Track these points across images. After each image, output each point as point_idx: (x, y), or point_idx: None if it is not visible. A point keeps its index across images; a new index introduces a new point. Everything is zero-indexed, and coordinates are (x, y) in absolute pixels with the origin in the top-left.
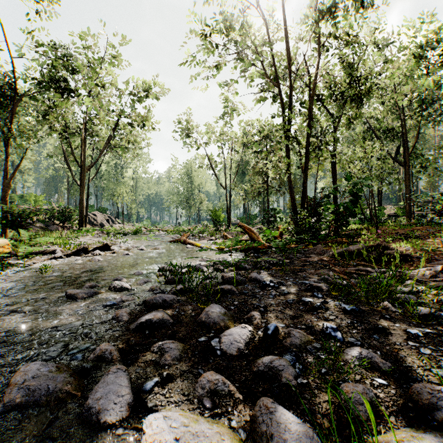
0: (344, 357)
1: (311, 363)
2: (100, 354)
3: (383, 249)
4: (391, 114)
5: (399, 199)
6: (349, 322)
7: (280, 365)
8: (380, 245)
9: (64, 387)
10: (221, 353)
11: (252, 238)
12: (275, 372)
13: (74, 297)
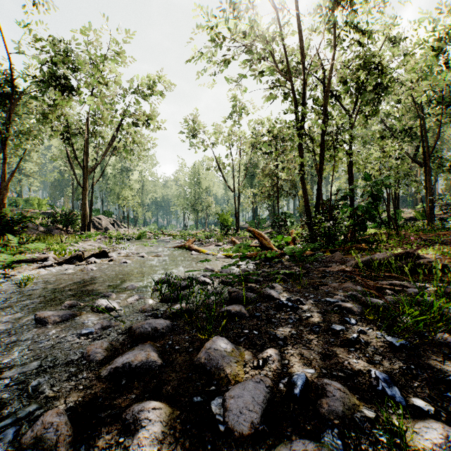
0: (418, 443)
1: None
2: (39, 431)
3: (415, 258)
4: (409, 112)
5: (415, 202)
6: (405, 369)
7: None
8: (409, 253)
9: None
10: (225, 429)
11: (262, 244)
12: None
13: (43, 322)
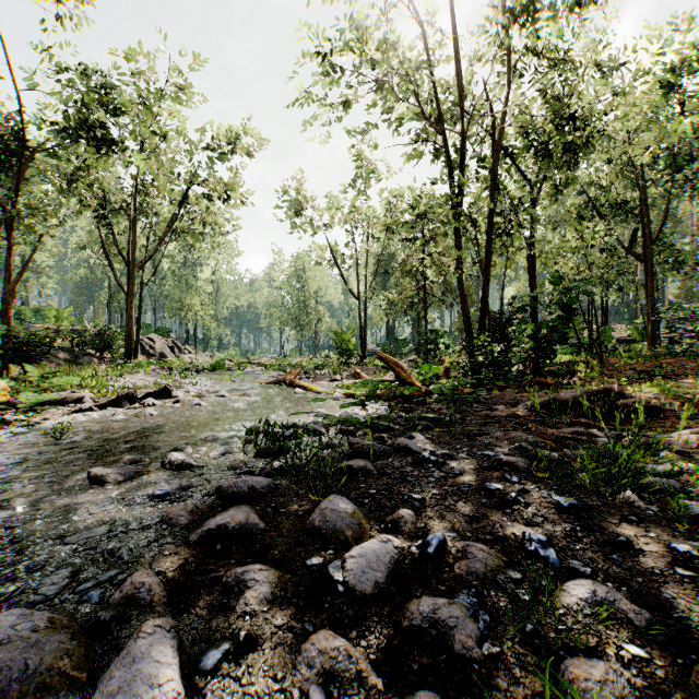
0: (564, 599)
1: (507, 614)
2: (130, 591)
3: (616, 397)
4: (623, 179)
5: (634, 315)
6: (568, 530)
7: (451, 618)
8: (609, 390)
9: (57, 662)
10: (345, 590)
11: (400, 378)
12: (442, 629)
13: (101, 482)
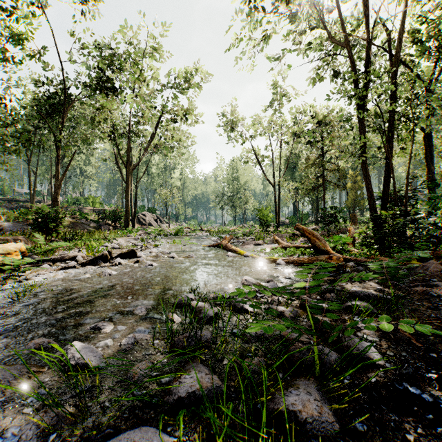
0: None
1: None
2: None
3: None
4: None
5: None
6: None
7: None
8: None
9: None
10: None
11: (315, 246)
12: None
13: None
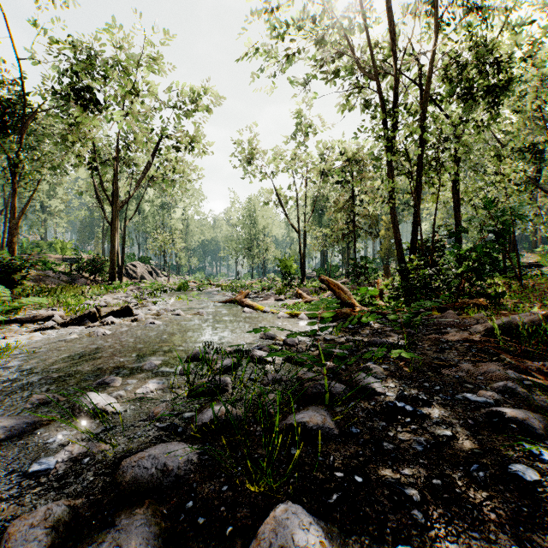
0: None
1: None
2: None
3: None
4: (529, 125)
5: (533, 244)
6: None
7: None
8: None
9: None
10: None
11: (340, 299)
12: None
13: None
